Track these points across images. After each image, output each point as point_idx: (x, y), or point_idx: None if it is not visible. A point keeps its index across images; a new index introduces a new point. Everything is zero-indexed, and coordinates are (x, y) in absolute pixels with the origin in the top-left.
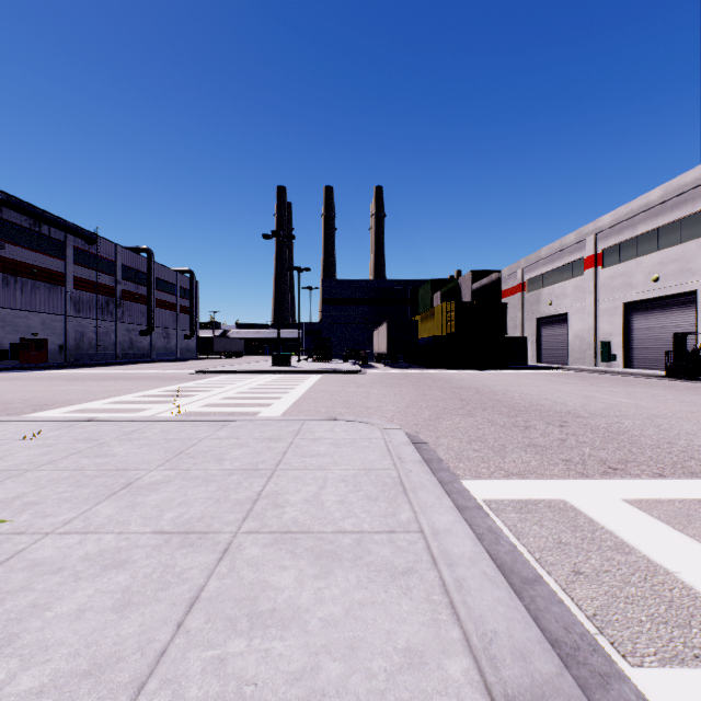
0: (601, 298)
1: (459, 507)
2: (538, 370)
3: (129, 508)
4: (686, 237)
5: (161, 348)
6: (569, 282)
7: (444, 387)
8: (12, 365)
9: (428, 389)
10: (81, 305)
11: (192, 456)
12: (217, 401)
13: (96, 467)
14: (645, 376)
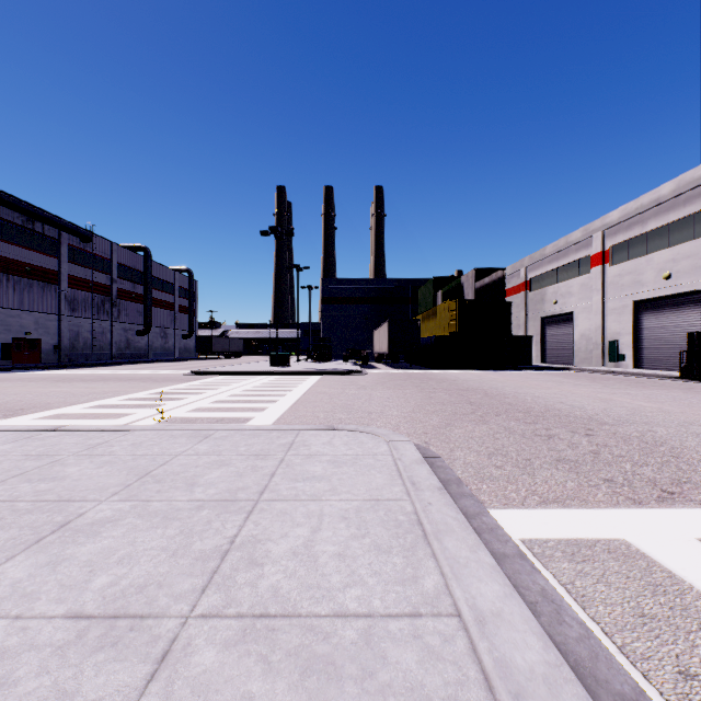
0: (609, 296)
1: (495, 555)
2: (544, 371)
3: (49, 568)
4: (700, 232)
5: (159, 348)
6: (574, 280)
7: (449, 389)
8: (3, 365)
9: (433, 391)
10: (76, 304)
11: (158, 479)
12: (207, 405)
13: (34, 496)
14: (658, 377)
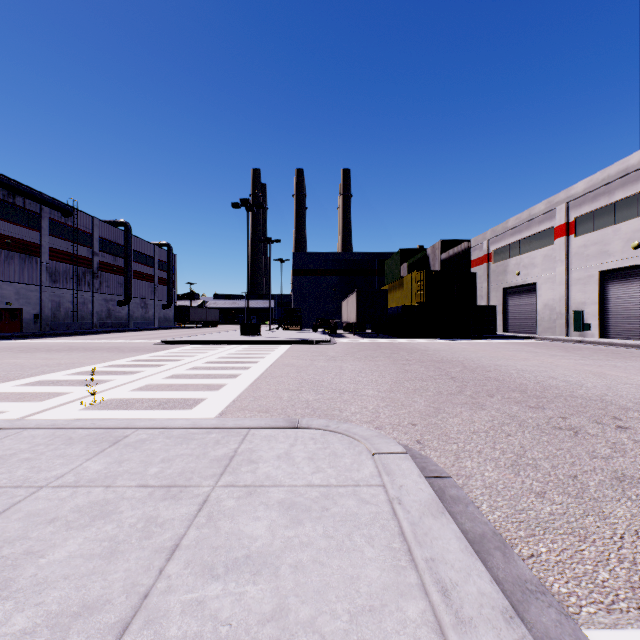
0: (574, 267)
1: None
2: (509, 340)
3: None
4: None
5: (139, 318)
6: (538, 251)
7: (423, 360)
8: None
9: (407, 363)
10: (57, 275)
11: None
12: (159, 381)
13: None
14: (630, 346)
